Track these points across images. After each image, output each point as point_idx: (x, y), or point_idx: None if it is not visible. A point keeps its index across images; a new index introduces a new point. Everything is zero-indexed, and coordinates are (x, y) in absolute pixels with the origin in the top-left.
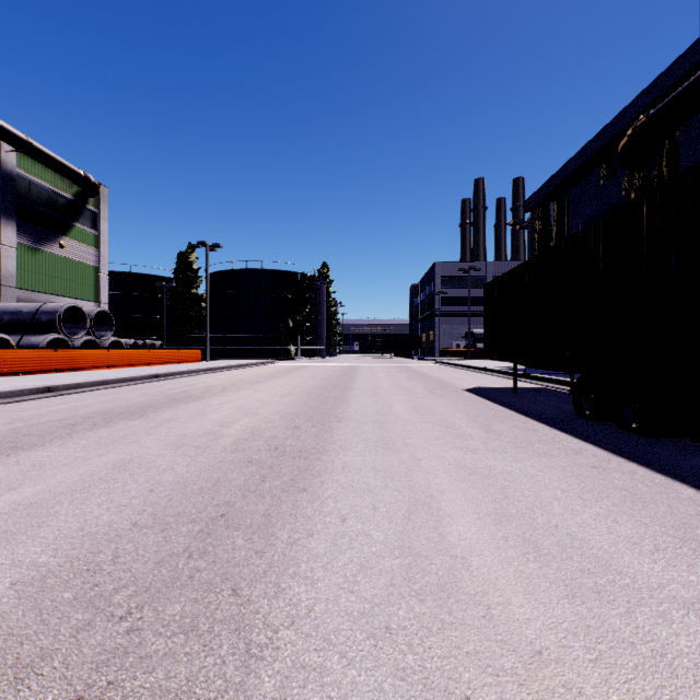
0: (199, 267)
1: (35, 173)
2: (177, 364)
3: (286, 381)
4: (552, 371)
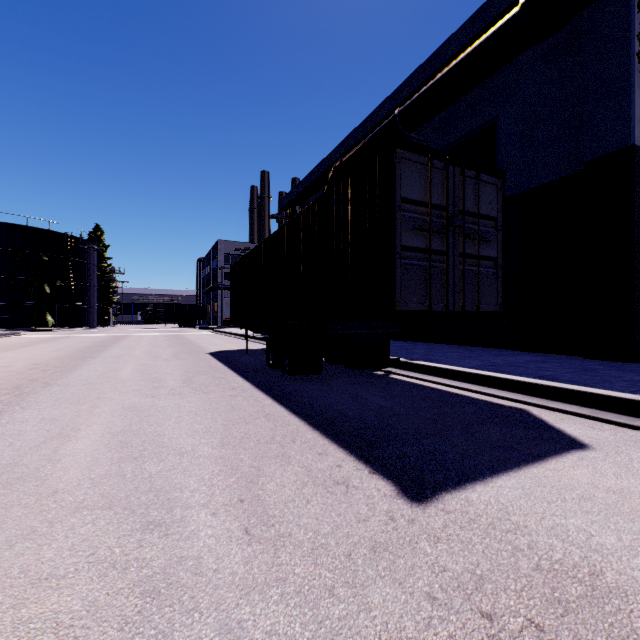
0: None
1: None
2: None
3: (15, 353)
4: None
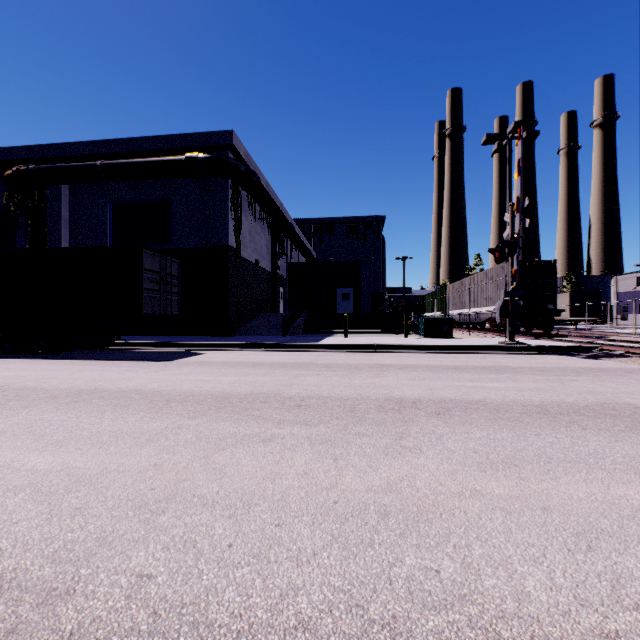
0: None
1: None
2: None
3: None
4: None
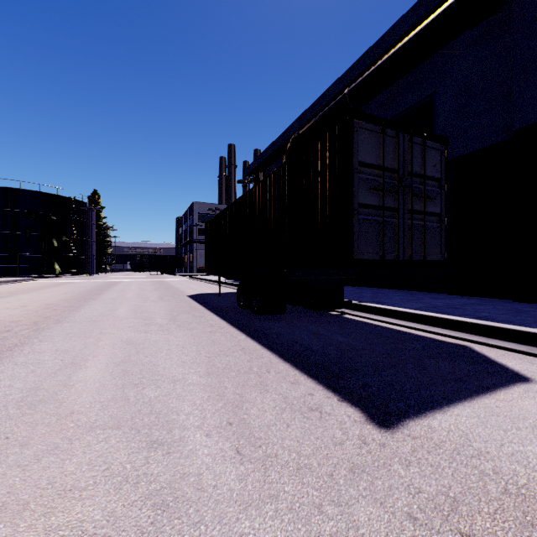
0: None
1: None
2: None
3: (31, 296)
4: None
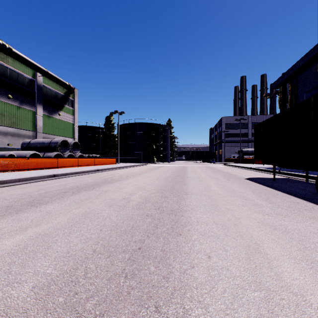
0: (114, 122)
1: (49, 84)
2: (106, 165)
3: (154, 173)
4: (290, 169)
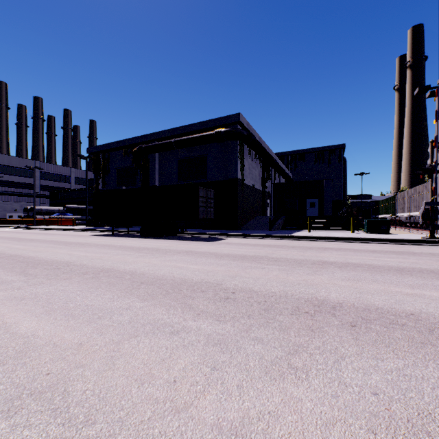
0: None
1: None
2: None
3: None
4: (109, 228)
